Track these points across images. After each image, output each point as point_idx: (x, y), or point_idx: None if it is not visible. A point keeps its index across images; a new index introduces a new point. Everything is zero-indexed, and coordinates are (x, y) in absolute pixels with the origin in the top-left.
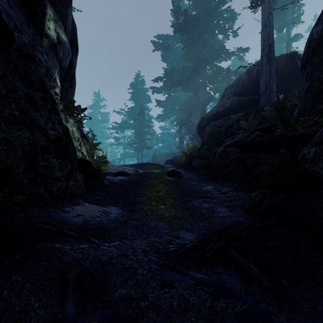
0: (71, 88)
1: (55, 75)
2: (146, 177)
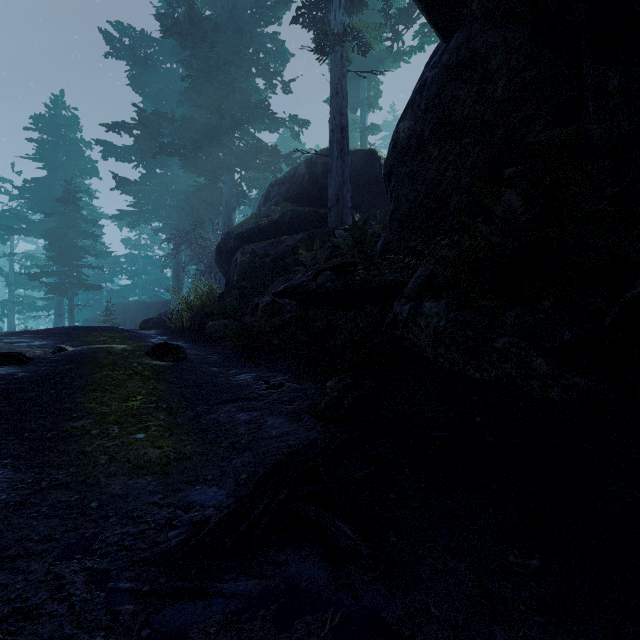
0: None
1: None
2: (88, 364)
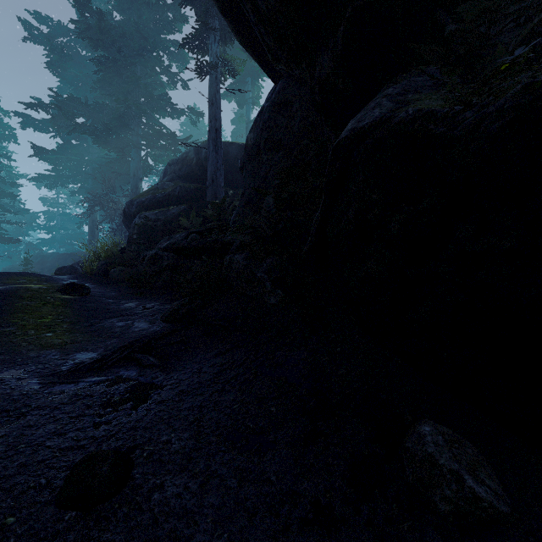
0: None
1: None
2: (11, 297)
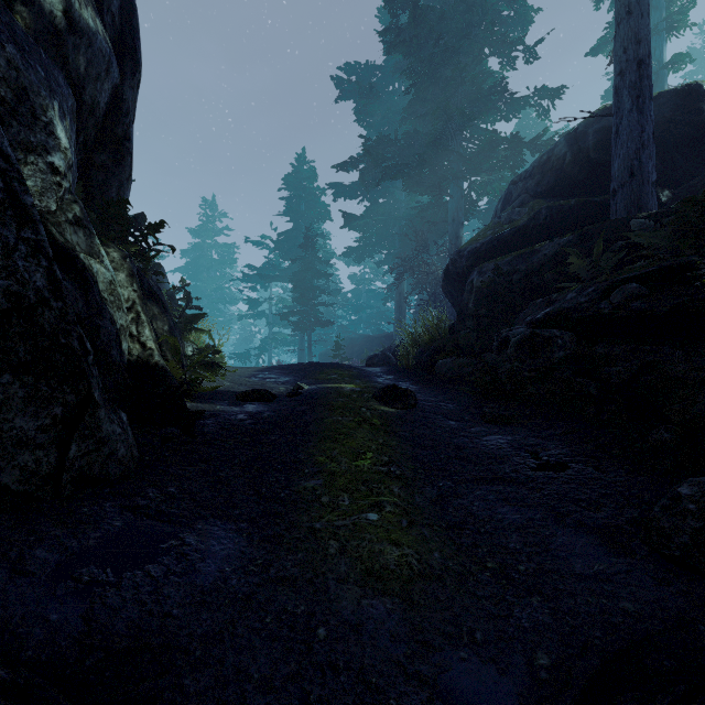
0: (119, 167)
1: (51, 115)
2: (320, 406)
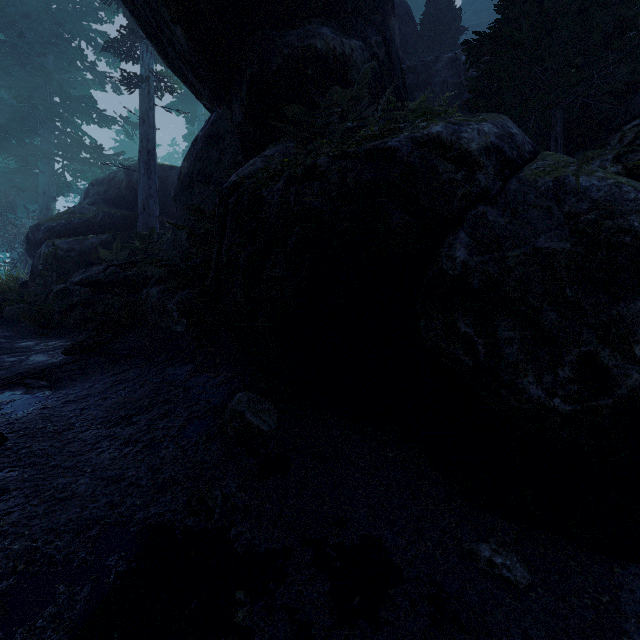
0: None
1: None
2: None
